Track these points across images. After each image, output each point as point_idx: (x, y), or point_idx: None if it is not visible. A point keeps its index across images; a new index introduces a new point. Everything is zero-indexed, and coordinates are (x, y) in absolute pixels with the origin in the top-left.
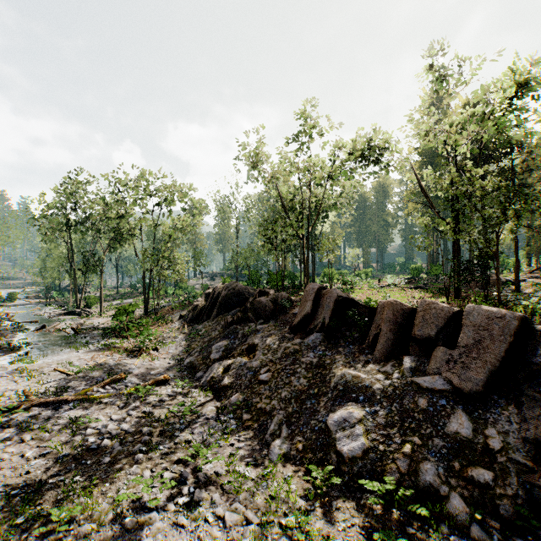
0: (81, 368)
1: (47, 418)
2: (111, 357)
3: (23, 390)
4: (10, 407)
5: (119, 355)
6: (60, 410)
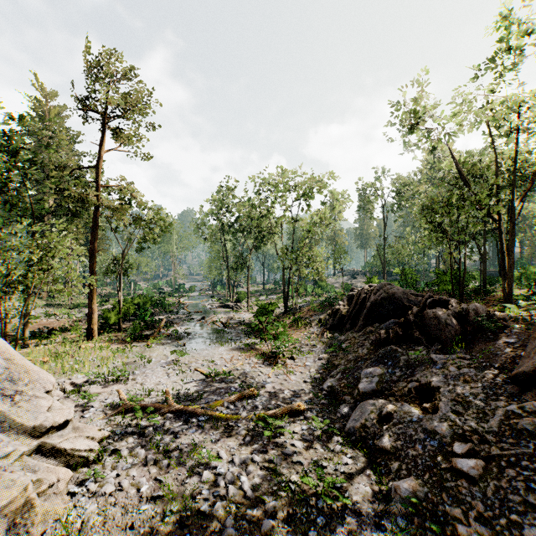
0: (217, 373)
1: (176, 433)
2: (248, 360)
3: (165, 390)
4: (148, 411)
5: (256, 359)
6: (189, 425)
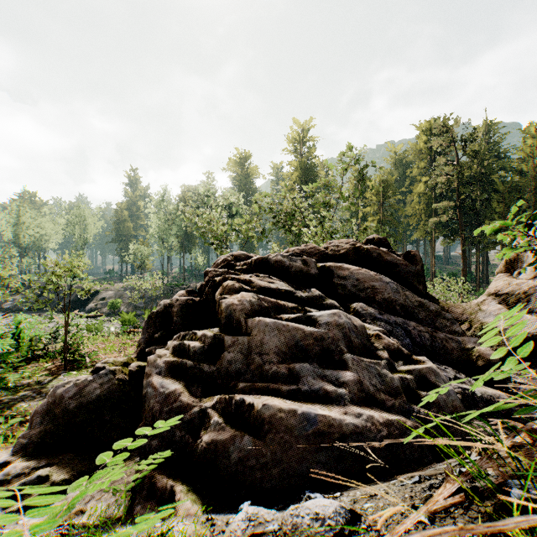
0: None
1: None
2: None
3: None
4: None
5: None
6: None
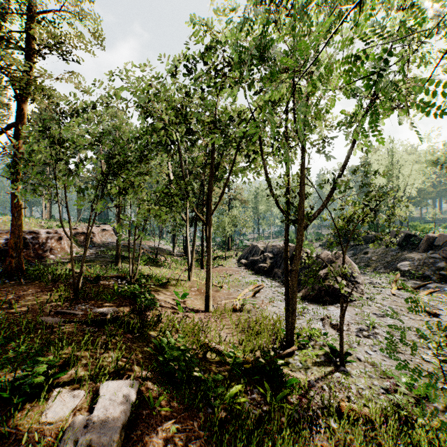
0: None
1: None
2: None
3: None
4: None
5: None
6: None
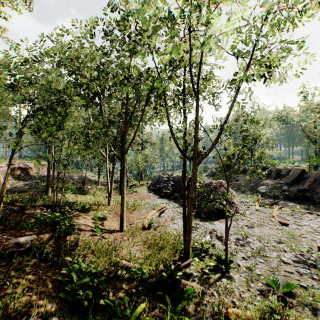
0: None
1: None
2: None
3: None
4: None
5: None
6: None
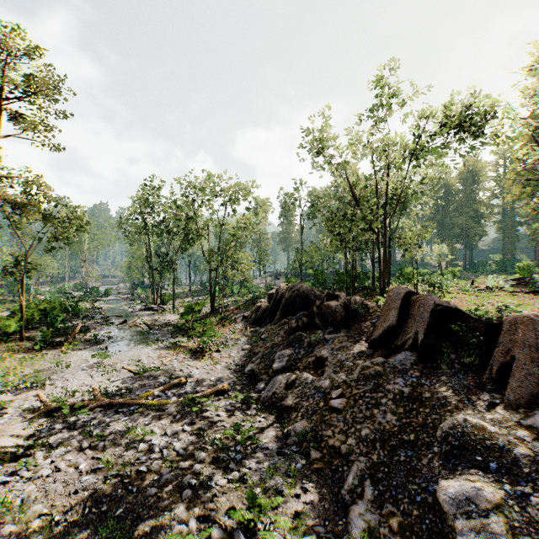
0: (146, 369)
1: (108, 422)
2: (176, 356)
3: (92, 388)
4: (77, 406)
5: (183, 355)
6: (121, 414)
